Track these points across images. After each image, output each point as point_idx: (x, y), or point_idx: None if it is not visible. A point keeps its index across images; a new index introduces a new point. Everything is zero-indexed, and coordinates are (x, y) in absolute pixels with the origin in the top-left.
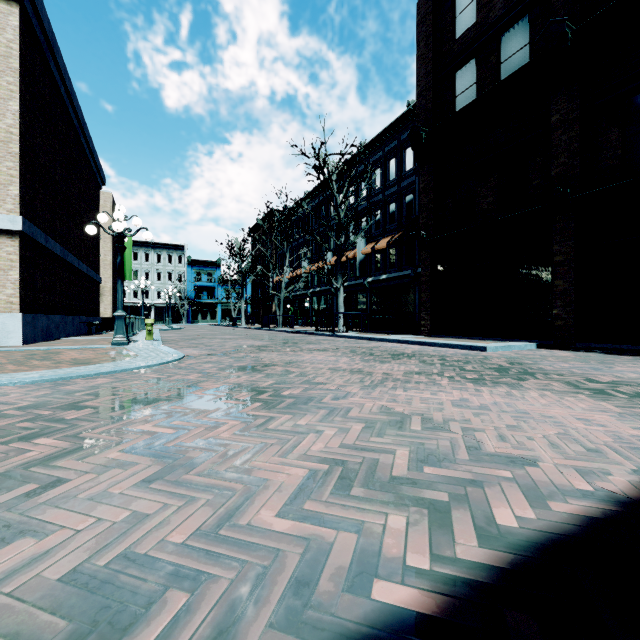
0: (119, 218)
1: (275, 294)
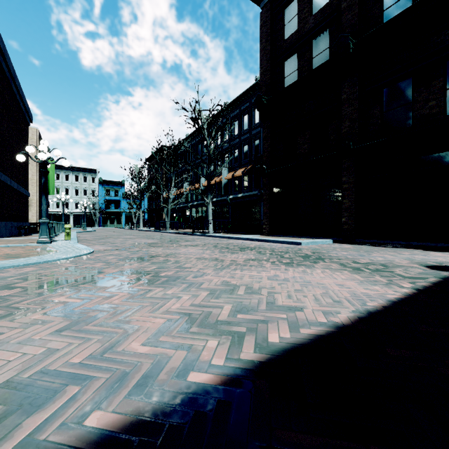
0: (43, 150)
1: (164, 206)
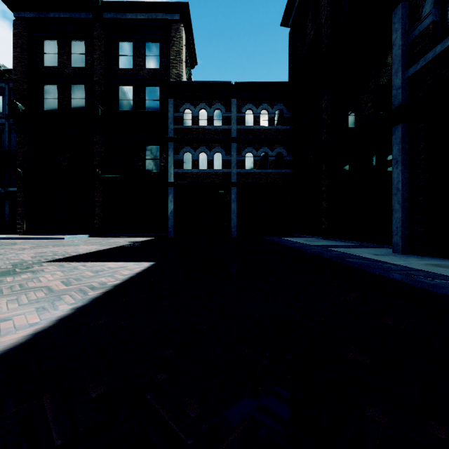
0: None
1: None
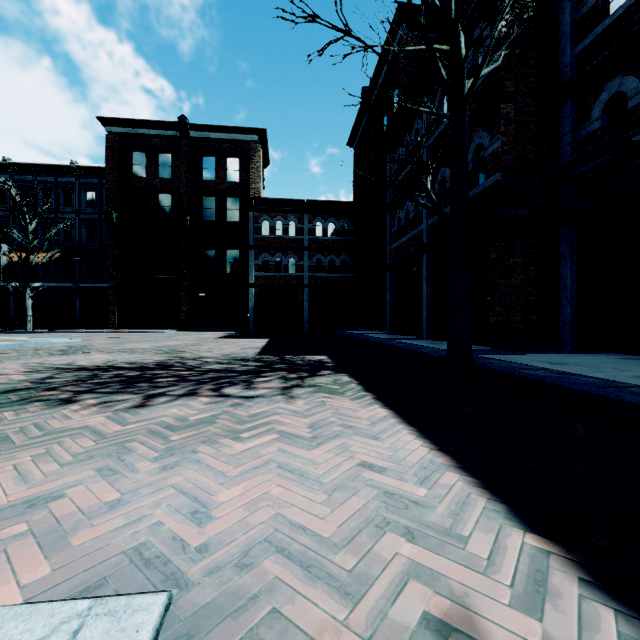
0: None
1: None
